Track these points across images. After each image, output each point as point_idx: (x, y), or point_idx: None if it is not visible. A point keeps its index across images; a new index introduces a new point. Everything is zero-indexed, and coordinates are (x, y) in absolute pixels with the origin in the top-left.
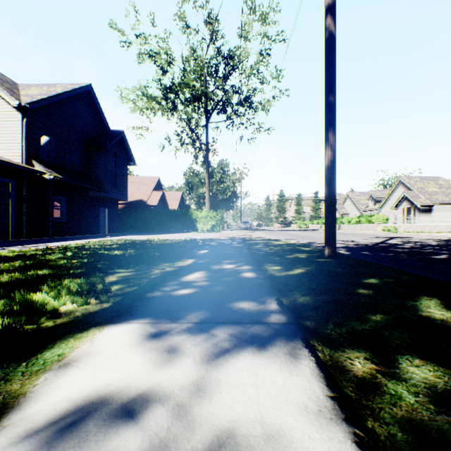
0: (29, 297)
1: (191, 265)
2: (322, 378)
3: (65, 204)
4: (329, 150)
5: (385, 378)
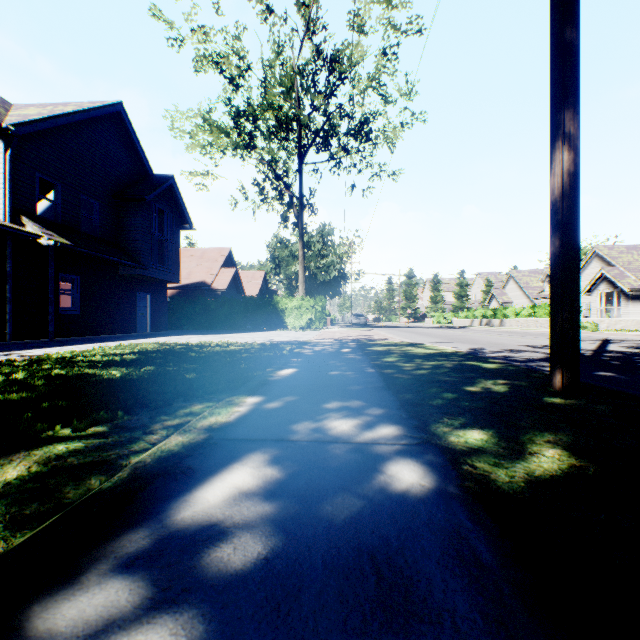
0: None
1: (243, 420)
2: None
3: (79, 286)
4: (565, 149)
5: None
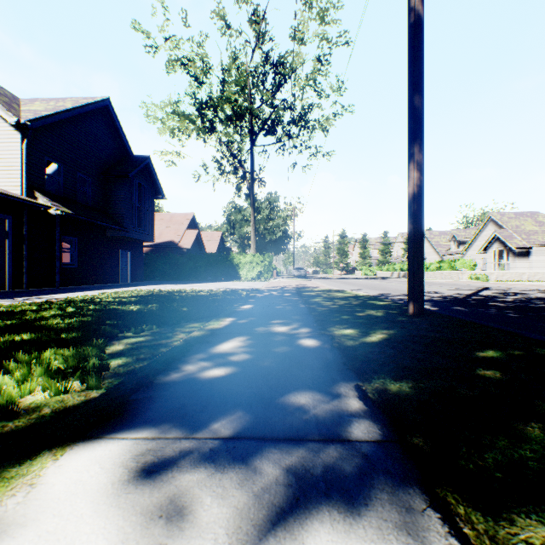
0: None
1: (228, 327)
2: None
3: (76, 245)
4: (415, 171)
5: None
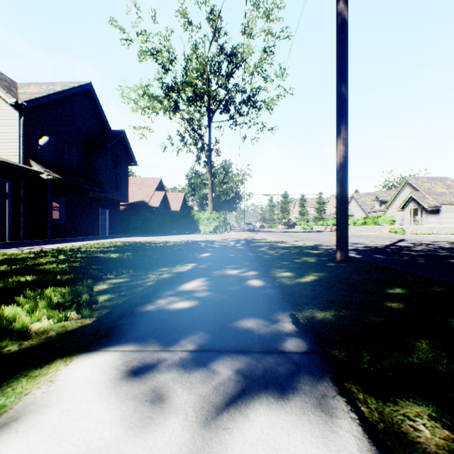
0: None
1: (191, 270)
2: None
3: (64, 204)
4: (341, 145)
5: None
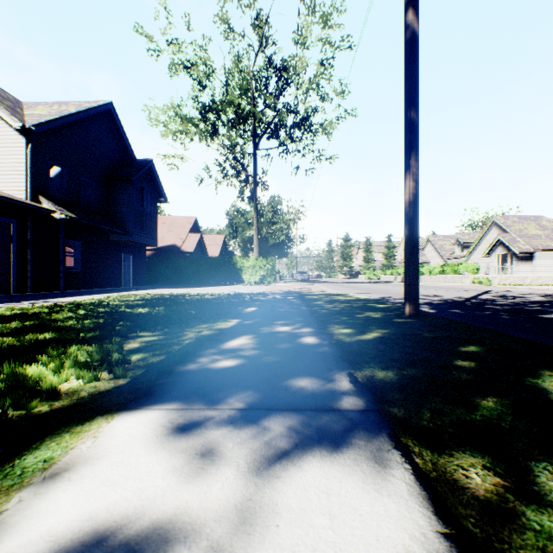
0: (22, 370)
1: (235, 327)
2: (426, 500)
3: (79, 249)
4: (411, 180)
5: (520, 502)
